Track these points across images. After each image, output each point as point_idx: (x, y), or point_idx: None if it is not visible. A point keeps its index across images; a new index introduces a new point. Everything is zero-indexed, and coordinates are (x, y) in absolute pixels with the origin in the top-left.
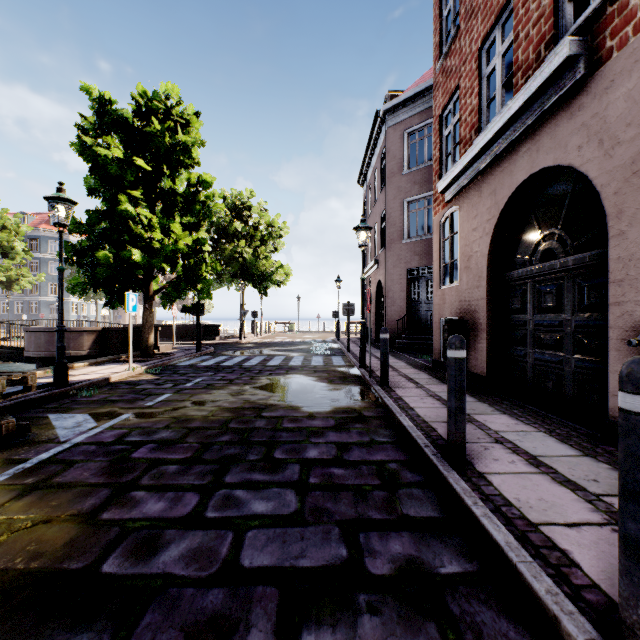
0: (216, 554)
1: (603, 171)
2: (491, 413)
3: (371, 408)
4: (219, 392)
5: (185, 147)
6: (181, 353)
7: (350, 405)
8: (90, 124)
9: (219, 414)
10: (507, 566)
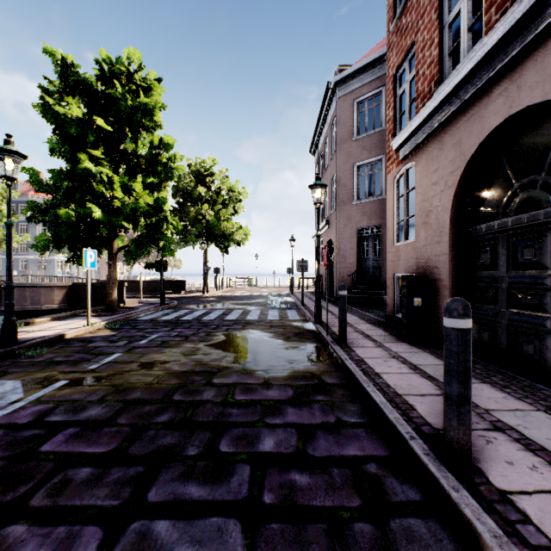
0: None
1: None
2: None
3: (332, 372)
4: (172, 351)
5: (146, 109)
6: (145, 307)
7: (308, 368)
8: (55, 88)
9: (165, 380)
10: None
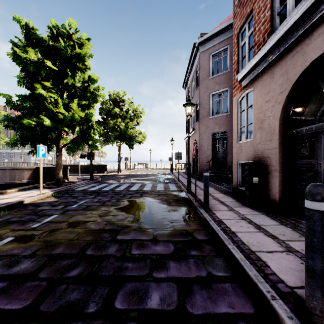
0: None
1: None
2: (301, 239)
3: (200, 230)
4: (92, 213)
5: (79, 57)
6: (80, 182)
7: (184, 227)
8: (22, 43)
9: (83, 237)
10: None
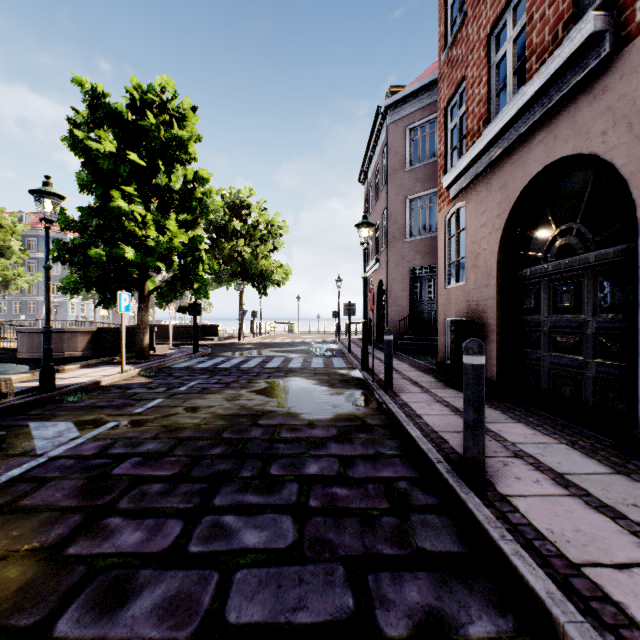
0: (197, 604)
1: (632, 158)
2: (505, 421)
3: (375, 415)
4: (214, 397)
5: (181, 142)
6: (178, 354)
7: (352, 412)
8: (83, 118)
9: (212, 422)
10: (550, 624)
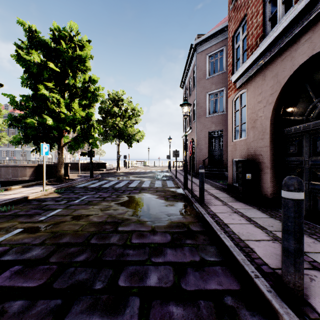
0: None
1: None
2: None
3: (195, 222)
4: (93, 207)
5: (80, 58)
6: (81, 179)
7: (180, 219)
8: (25, 45)
9: (87, 228)
10: None
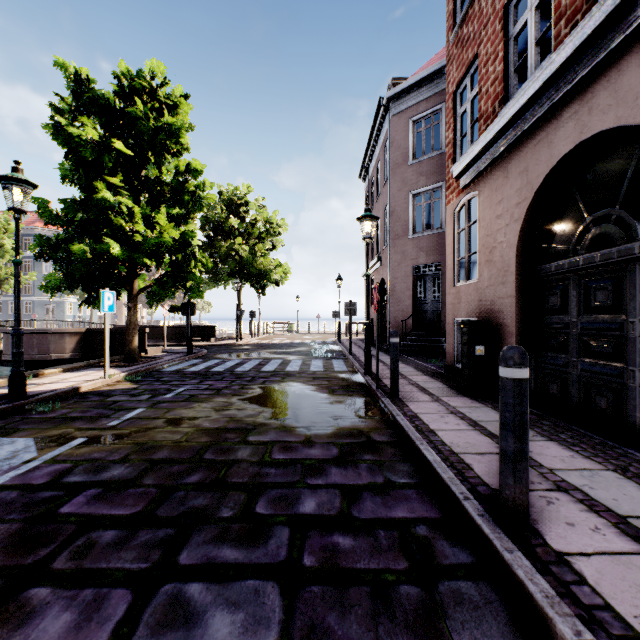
0: None
1: None
2: (534, 439)
3: (381, 429)
4: (201, 406)
5: (171, 130)
6: (170, 356)
7: (356, 425)
8: (67, 106)
9: (195, 438)
10: None
